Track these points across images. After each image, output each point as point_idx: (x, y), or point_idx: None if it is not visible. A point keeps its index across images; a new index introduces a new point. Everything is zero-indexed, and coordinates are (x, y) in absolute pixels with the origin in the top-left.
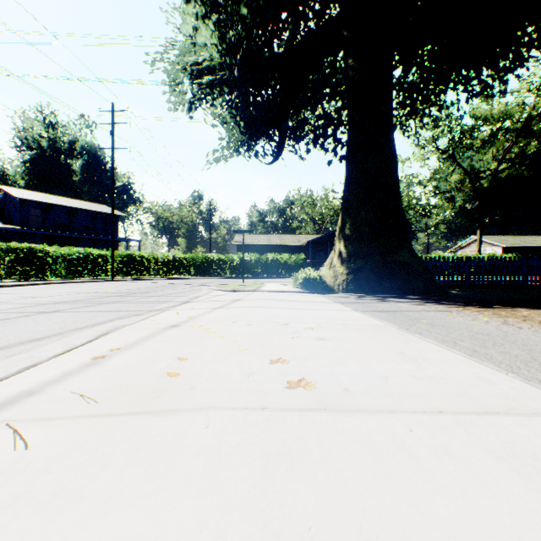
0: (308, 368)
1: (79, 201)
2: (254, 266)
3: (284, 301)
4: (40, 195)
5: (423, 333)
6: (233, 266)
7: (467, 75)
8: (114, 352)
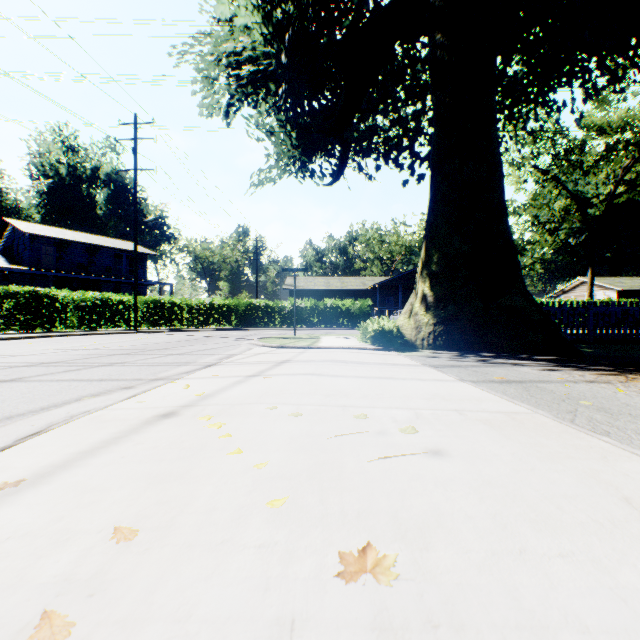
0: (444, 583)
1: (100, 237)
2: (310, 315)
3: (351, 363)
4: (54, 230)
5: (611, 432)
6: (284, 315)
7: (588, 64)
8: (1, 493)
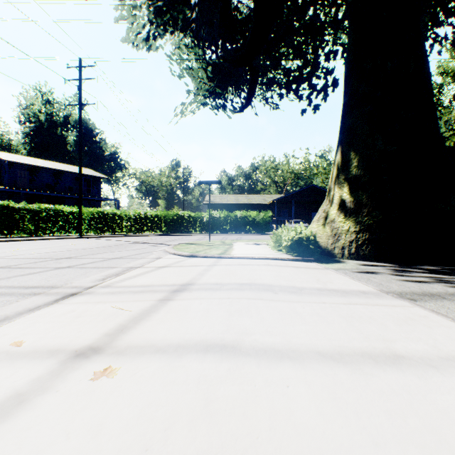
0: None
1: (65, 165)
2: (223, 223)
3: (281, 293)
4: (29, 159)
5: None
6: (203, 223)
7: None
8: None
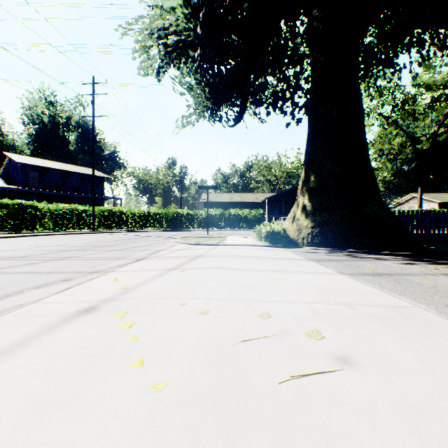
0: None
1: (71, 166)
2: (219, 220)
3: (250, 258)
4: (38, 160)
5: None
6: (200, 220)
7: (424, 35)
8: None
